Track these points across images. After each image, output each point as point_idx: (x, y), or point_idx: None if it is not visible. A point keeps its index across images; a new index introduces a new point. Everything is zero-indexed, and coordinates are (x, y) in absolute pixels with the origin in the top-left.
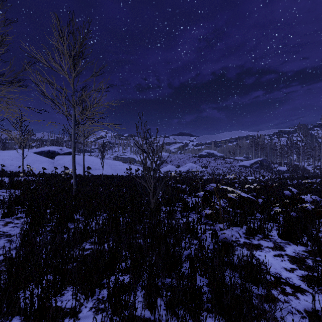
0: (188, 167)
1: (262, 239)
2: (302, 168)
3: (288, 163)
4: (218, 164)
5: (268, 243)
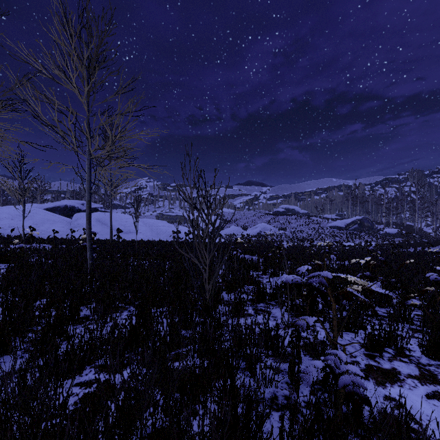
0: (259, 228)
1: (397, 359)
2: (418, 231)
3: (398, 224)
4: (301, 224)
5: (409, 367)
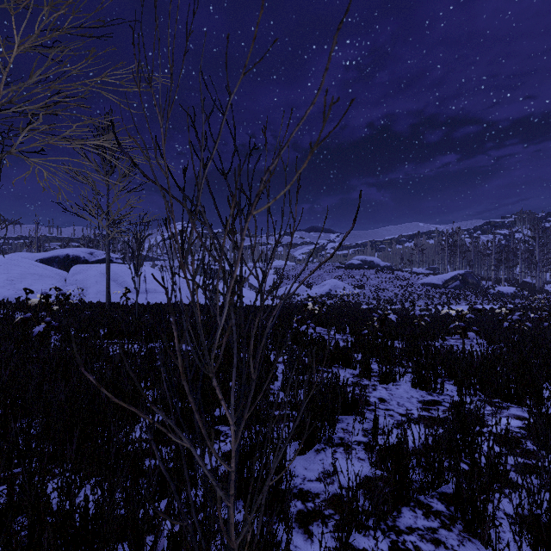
0: (328, 286)
1: None
2: (538, 289)
3: (510, 280)
4: (383, 281)
5: None
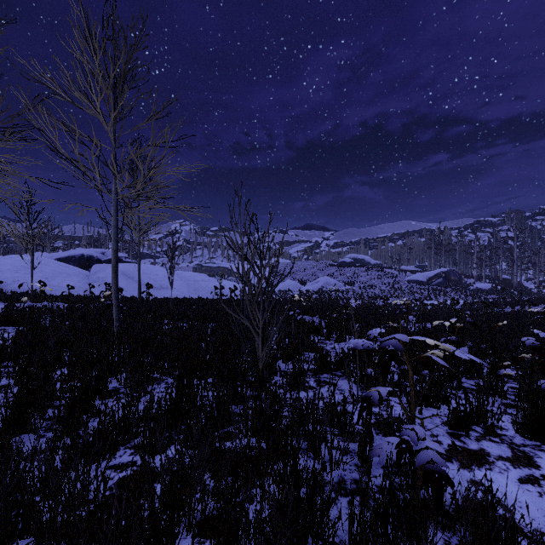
0: (321, 283)
1: (486, 438)
2: (516, 286)
3: (492, 277)
4: (372, 278)
5: (500, 448)
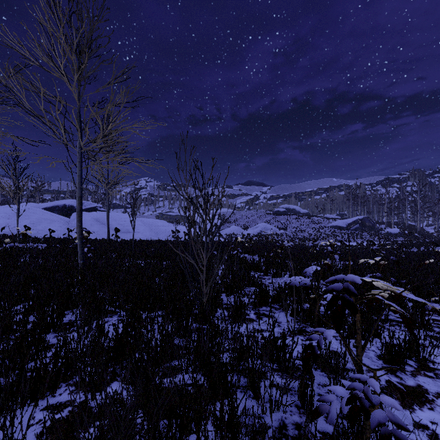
0: (260, 228)
1: (421, 373)
2: (419, 230)
3: (399, 223)
4: (302, 224)
5: (437, 384)
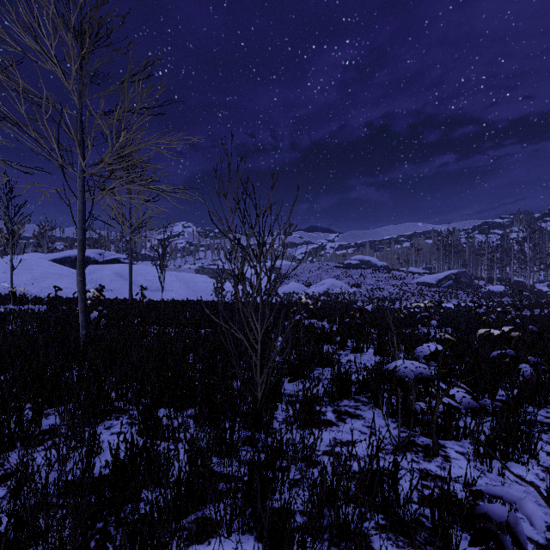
0: (326, 285)
1: None
2: (529, 288)
3: (503, 279)
4: (380, 280)
5: None
